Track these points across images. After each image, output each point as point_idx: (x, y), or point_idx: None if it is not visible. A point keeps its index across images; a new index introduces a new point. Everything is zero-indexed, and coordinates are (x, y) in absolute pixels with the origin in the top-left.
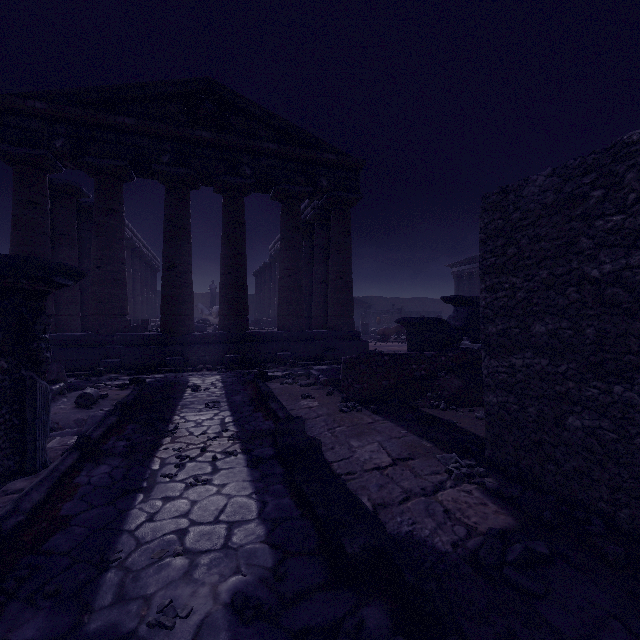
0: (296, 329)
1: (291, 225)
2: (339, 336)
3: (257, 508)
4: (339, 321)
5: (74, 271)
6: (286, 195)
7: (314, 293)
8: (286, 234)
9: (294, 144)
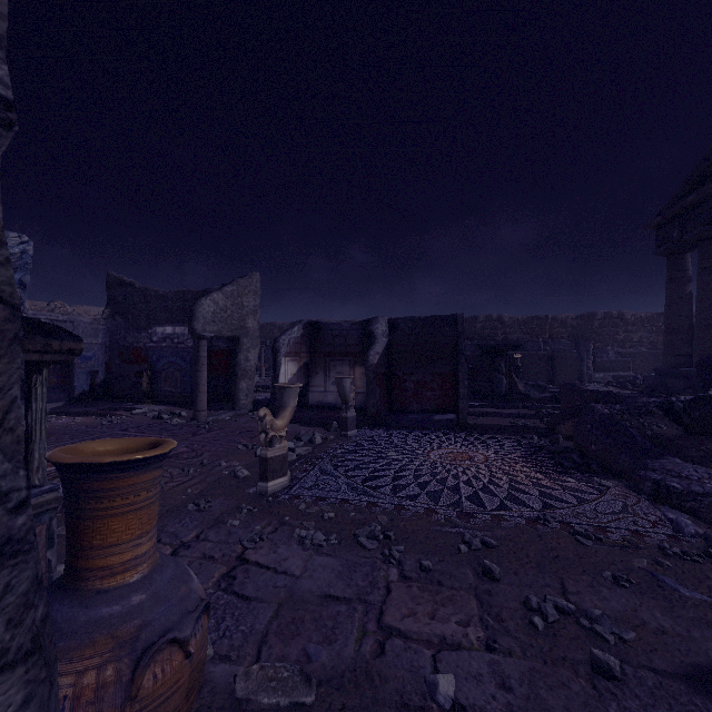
0: None
1: None
2: None
3: None
4: None
5: (503, 345)
6: None
7: None
8: None
9: None
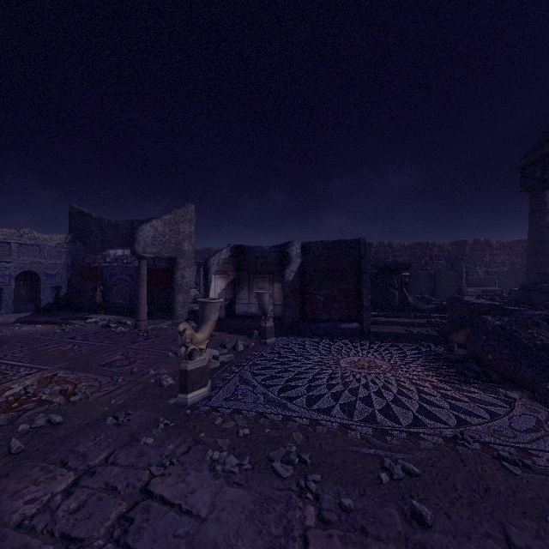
0: None
1: None
2: None
3: None
4: None
5: (396, 265)
6: None
7: None
8: None
9: None
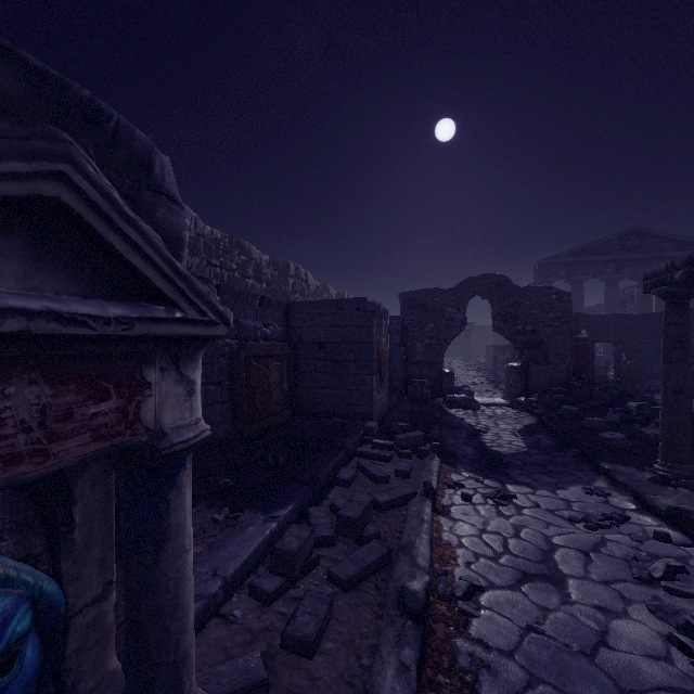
0: None
1: None
2: None
3: None
4: None
5: None
6: None
7: None
8: None
9: (689, 248)
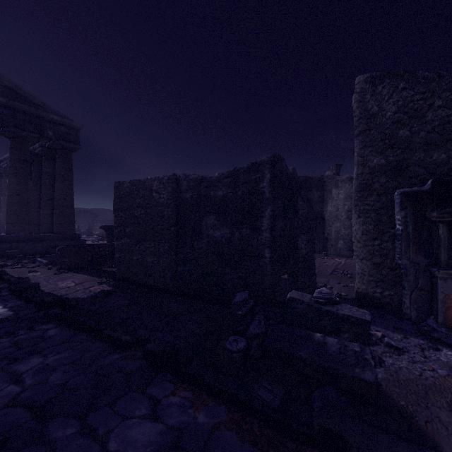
0: (25, 233)
1: (20, 158)
2: (63, 237)
3: (2, 306)
4: (63, 227)
5: None
6: (15, 136)
7: (42, 207)
8: (15, 164)
9: (23, 101)
